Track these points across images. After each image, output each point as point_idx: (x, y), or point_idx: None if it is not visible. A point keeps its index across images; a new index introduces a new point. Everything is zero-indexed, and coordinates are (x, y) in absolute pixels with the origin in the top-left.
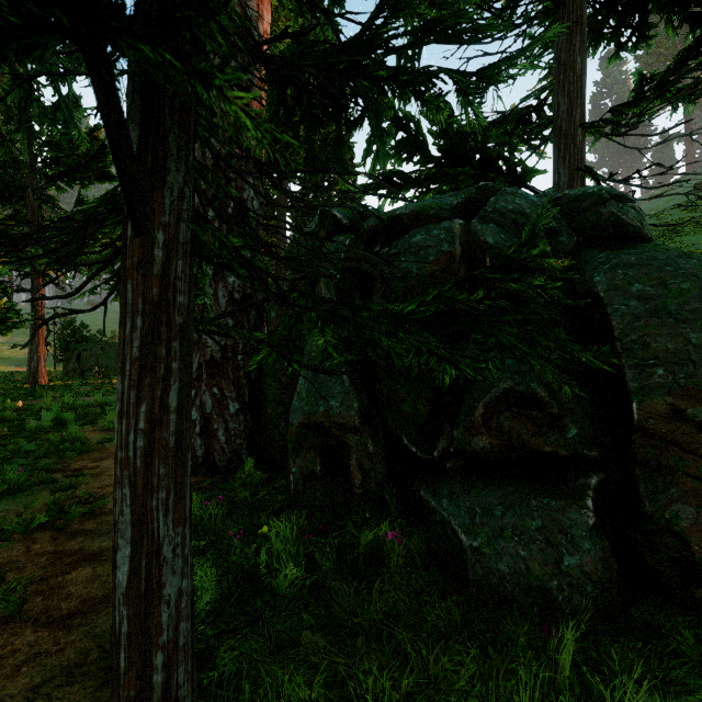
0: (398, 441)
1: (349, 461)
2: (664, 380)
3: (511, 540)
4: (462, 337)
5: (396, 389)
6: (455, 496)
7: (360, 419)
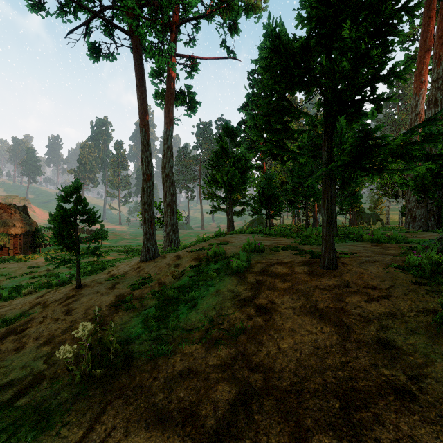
0: None
1: None
2: None
3: None
4: None
5: None
6: None
7: None
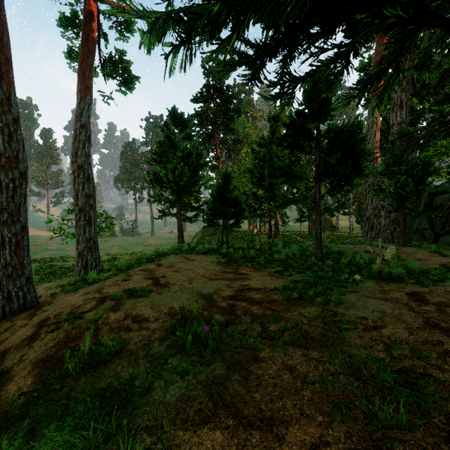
0: (436, 231)
1: (425, 235)
2: None
3: (448, 239)
4: (448, 213)
5: (435, 222)
6: (443, 236)
7: (428, 228)
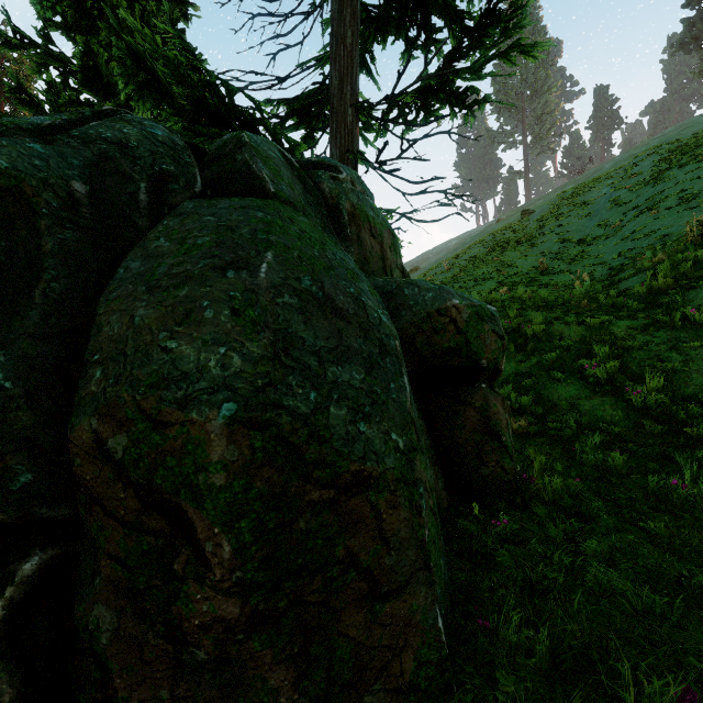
0: None
1: None
2: (98, 388)
3: None
4: None
5: None
6: None
7: None
